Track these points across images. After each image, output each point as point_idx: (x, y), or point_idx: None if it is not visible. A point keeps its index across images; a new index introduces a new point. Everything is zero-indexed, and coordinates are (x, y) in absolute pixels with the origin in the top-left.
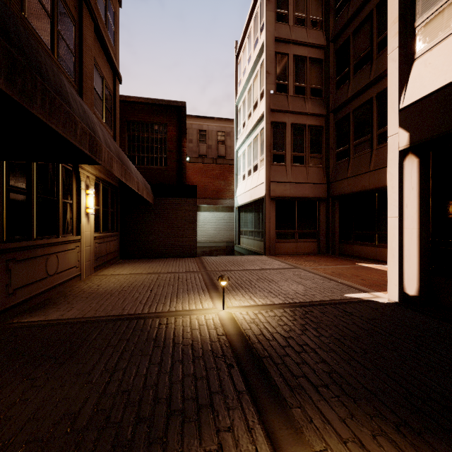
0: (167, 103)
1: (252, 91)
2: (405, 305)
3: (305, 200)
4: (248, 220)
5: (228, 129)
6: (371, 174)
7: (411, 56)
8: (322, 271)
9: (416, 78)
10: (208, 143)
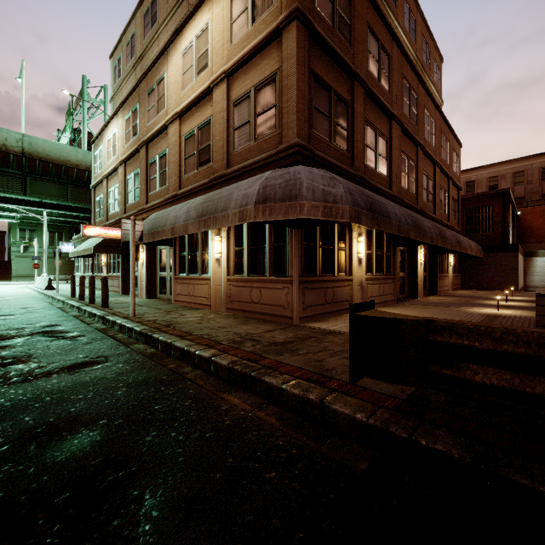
0: (493, 192)
1: None
2: None
3: None
4: None
5: None
6: None
7: None
8: None
9: None
10: None
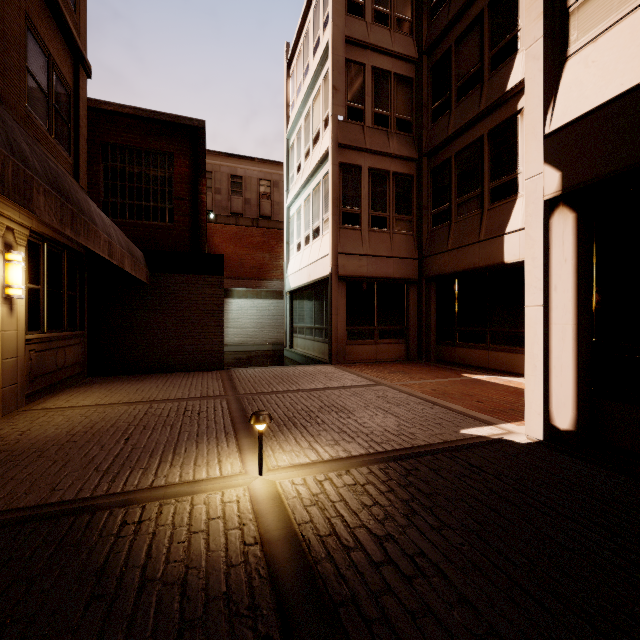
0: (173, 120)
1: (311, 117)
2: (555, 446)
3: (388, 283)
4: (305, 312)
5: (275, 177)
6: (482, 246)
7: (561, 53)
8: (418, 389)
9: (571, 85)
10: (245, 195)
